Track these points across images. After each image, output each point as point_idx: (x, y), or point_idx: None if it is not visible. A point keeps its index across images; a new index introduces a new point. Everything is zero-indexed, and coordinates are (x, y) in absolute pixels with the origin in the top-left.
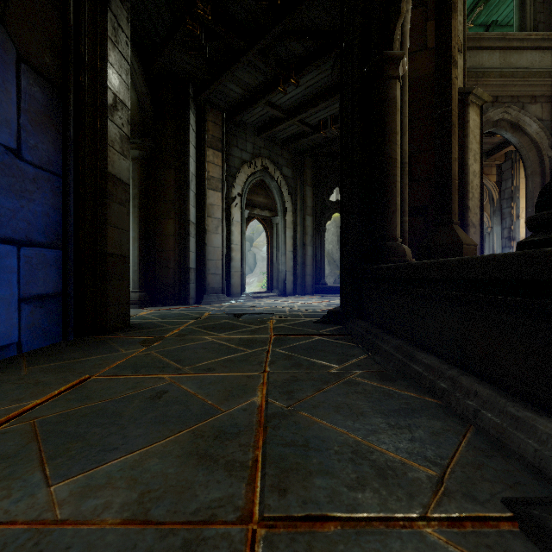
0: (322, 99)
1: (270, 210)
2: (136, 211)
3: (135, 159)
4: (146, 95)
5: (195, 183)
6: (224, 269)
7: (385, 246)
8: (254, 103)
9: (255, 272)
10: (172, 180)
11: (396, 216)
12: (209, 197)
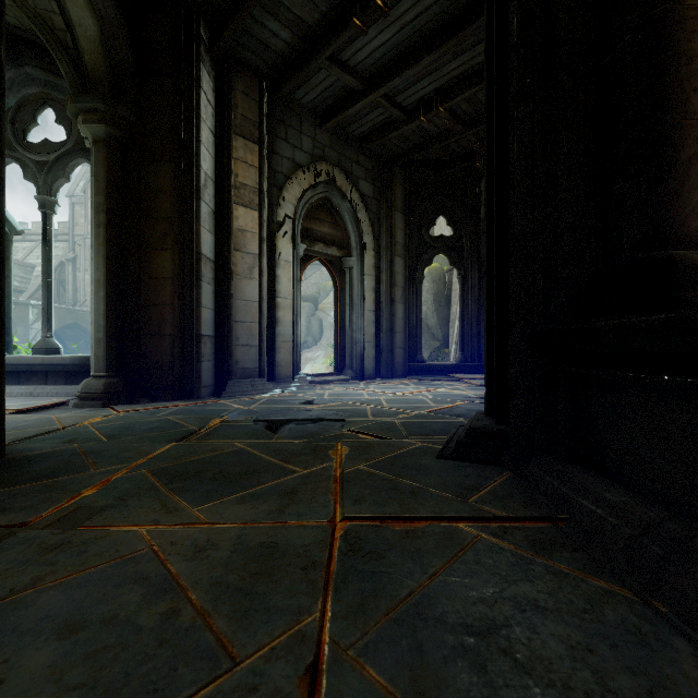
0: (426, 49)
1: (340, 246)
2: (101, 234)
3: (99, 142)
4: (116, 25)
5: (213, 192)
6: (264, 338)
7: (675, 258)
8: (311, 58)
9: (321, 343)
10: (169, 183)
11: (697, 173)
12: (237, 217)
